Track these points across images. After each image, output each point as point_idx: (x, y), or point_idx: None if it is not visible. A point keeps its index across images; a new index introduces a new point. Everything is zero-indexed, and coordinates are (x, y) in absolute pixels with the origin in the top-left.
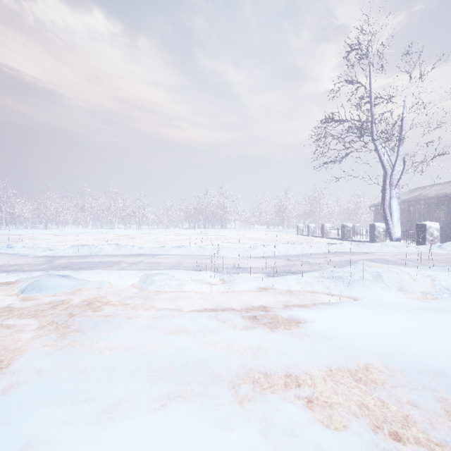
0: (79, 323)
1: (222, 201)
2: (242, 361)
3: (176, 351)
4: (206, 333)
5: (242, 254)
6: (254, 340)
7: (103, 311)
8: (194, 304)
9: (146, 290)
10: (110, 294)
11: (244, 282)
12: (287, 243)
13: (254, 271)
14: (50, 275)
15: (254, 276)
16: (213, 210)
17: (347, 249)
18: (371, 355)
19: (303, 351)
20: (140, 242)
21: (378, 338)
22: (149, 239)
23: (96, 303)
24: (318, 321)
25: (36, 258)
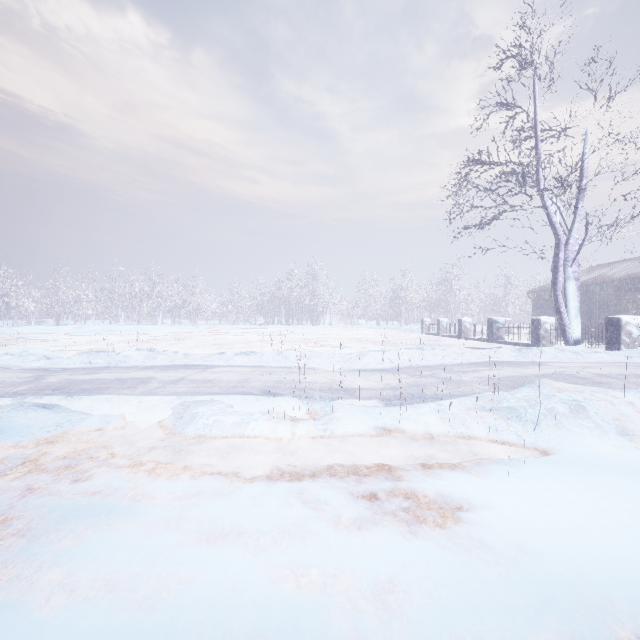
0: (34, 514)
1: (312, 285)
2: (358, 631)
3: (212, 600)
4: (279, 541)
5: (343, 365)
6: (378, 563)
7: (89, 483)
8: (263, 459)
9: (180, 434)
10: (118, 441)
11: (350, 417)
12: (411, 348)
13: (365, 395)
14: (21, 405)
15: (364, 404)
16: (299, 298)
17: (503, 356)
18: (638, 609)
19: (487, 595)
20: (190, 346)
21: (634, 557)
22: (204, 341)
23: (85, 462)
24: (498, 507)
25: (18, 373)
